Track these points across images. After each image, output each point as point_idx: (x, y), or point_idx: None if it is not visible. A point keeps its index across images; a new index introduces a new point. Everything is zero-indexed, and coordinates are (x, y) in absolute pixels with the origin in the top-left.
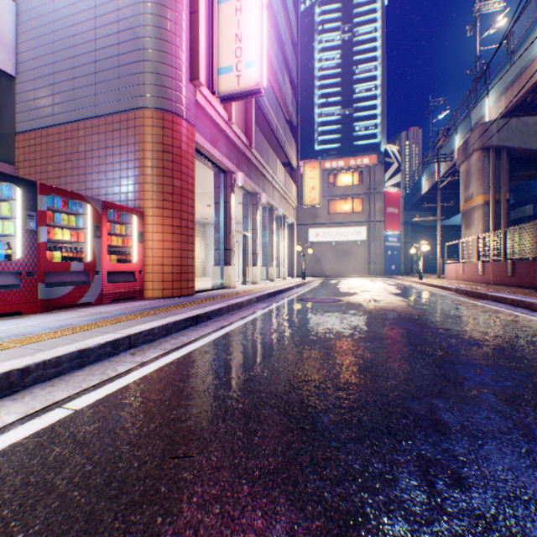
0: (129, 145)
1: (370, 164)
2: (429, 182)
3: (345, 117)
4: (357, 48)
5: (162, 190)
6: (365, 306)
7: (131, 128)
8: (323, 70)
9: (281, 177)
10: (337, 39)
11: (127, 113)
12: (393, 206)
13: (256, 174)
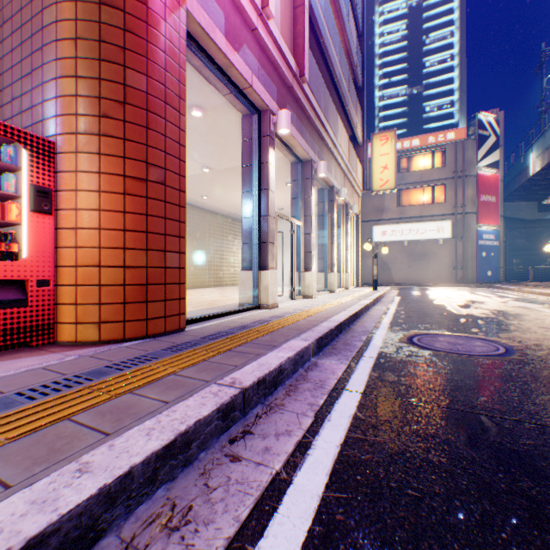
0: (34, 2)
1: (456, 139)
2: (543, 157)
3: (412, 96)
4: (427, 13)
5: (97, 93)
6: None
7: None
8: (385, 46)
9: (344, 147)
10: (402, 7)
11: None
12: (489, 193)
13: (310, 130)
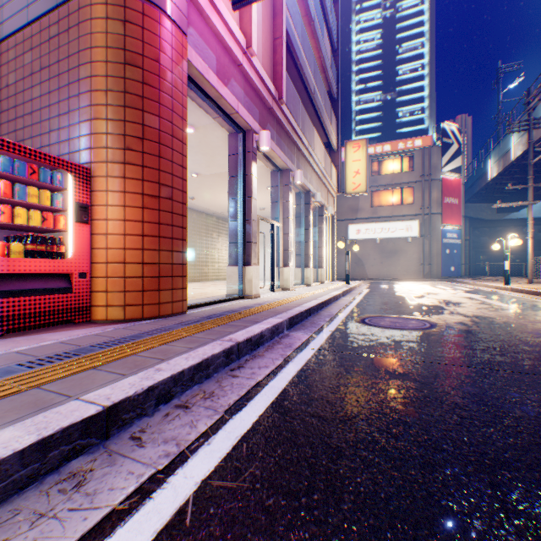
0: (71, 58)
1: (423, 145)
2: (499, 164)
3: (386, 102)
4: (400, 24)
5: (122, 132)
6: (507, 345)
7: (73, 28)
8: (361, 53)
9: (319, 155)
10: (377, 18)
11: (69, 5)
12: (453, 196)
13: (288, 143)
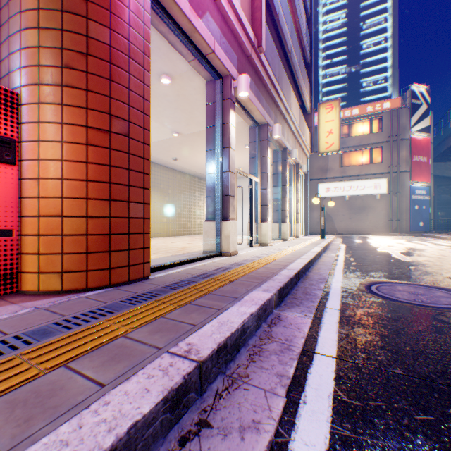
0: None
1: (392, 107)
2: None
3: (351, 74)
4: (364, 3)
5: (59, 44)
6: None
7: None
8: (327, 32)
9: (295, 114)
10: None
11: None
12: (421, 154)
13: (266, 97)
